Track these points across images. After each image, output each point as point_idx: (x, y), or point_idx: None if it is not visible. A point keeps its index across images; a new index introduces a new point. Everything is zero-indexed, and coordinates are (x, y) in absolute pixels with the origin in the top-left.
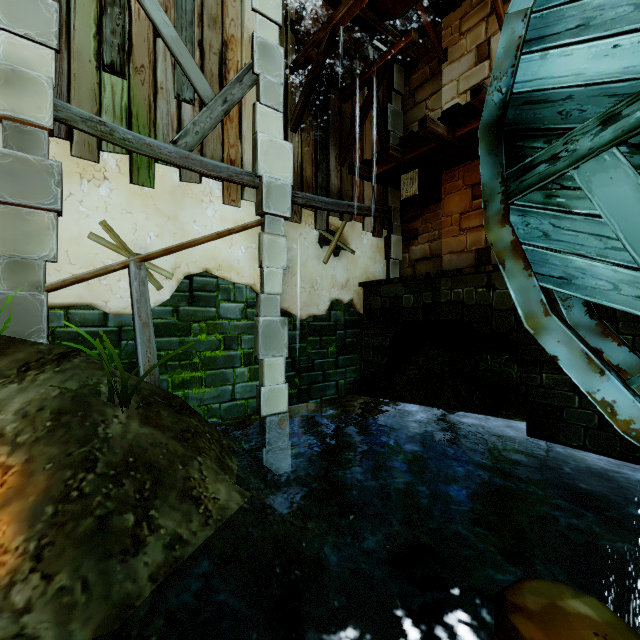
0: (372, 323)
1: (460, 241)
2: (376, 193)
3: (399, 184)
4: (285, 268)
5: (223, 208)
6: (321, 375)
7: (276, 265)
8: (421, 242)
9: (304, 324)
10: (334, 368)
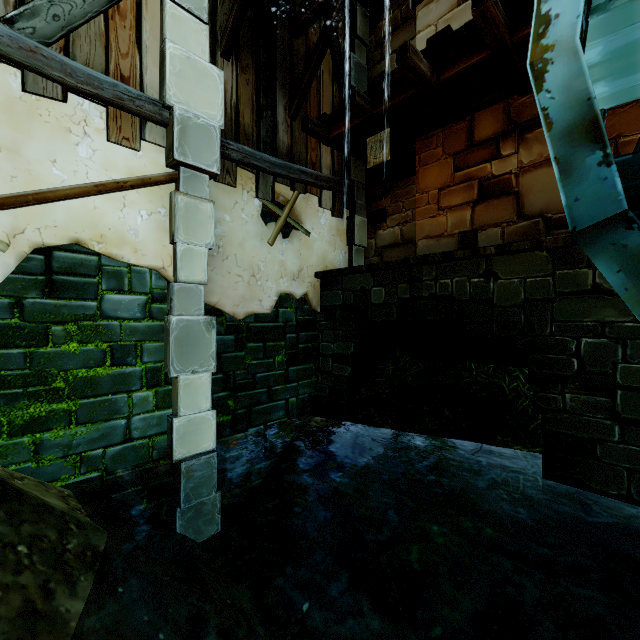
0: (332, 324)
1: (439, 223)
2: (336, 162)
3: (364, 153)
4: (211, 246)
5: (109, 148)
6: (265, 393)
7: (197, 241)
8: (390, 225)
9: (241, 326)
10: (283, 383)
